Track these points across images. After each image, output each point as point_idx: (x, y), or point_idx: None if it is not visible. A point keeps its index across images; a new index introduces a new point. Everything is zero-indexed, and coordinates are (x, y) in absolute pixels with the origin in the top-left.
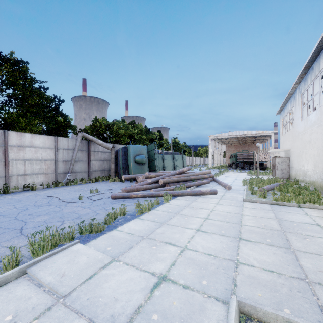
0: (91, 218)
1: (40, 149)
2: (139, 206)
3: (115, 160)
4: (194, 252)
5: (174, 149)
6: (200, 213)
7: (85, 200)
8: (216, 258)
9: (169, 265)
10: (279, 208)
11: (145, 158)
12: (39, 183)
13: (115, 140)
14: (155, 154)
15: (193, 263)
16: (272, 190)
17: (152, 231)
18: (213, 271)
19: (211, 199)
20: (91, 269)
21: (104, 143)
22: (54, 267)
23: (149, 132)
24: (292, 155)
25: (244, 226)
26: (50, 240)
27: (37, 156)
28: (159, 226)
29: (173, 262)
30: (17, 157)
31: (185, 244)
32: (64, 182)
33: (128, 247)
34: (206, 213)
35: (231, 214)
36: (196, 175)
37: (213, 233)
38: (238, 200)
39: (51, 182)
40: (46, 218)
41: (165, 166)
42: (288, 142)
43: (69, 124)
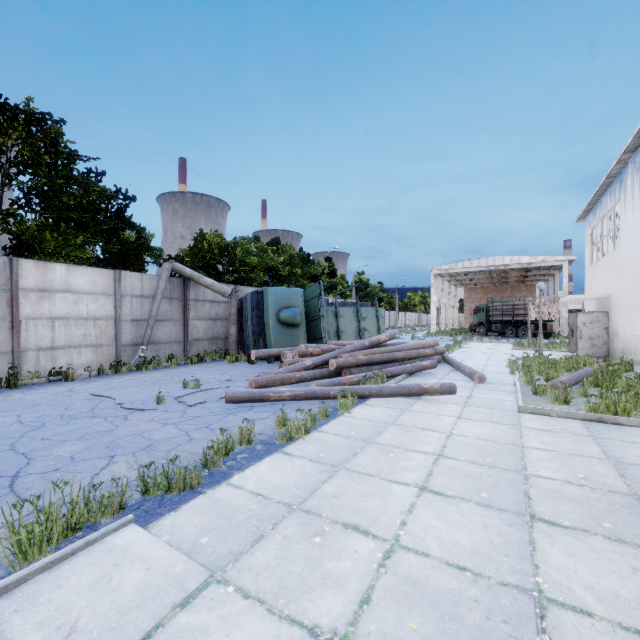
0: (176, 450)
1: (85, 296)
2: (283, 421)
3: (238, 318)
4: (418, 558)
5: (360, 296)
6: (423, 442)
7: (169, 404)
8: (479, 581)
9: (355, 600)
10: (606, 429)
11: (299, 314)
12: (82, 365)
13: (240, 277)
14: (321, 306)
15: (419, 597)
16: (582, 386)
17: (311, 489)
18: (478, 629)
19: (444, 404)
20: (148, 611)
21: (215, 282)
22: (56, 601)
23: (309, 262)
24: (616, 308)
25: (535, 480)
26: (64, 517)
27: (78, 311)
28: (329, 476)
29: (367, 592)
30: (38, 312)
31: (394, 531)
32: (134, 363)
33: (252, 537)
34: (437, 442)
35: (496, 444)
36: (407, 351)
37: (460, 500)
38: (507, 409)
39: (108, 364)
40: (77, 449)
41: (341, 331)
42: (607, 278)
43: (146, 245)
